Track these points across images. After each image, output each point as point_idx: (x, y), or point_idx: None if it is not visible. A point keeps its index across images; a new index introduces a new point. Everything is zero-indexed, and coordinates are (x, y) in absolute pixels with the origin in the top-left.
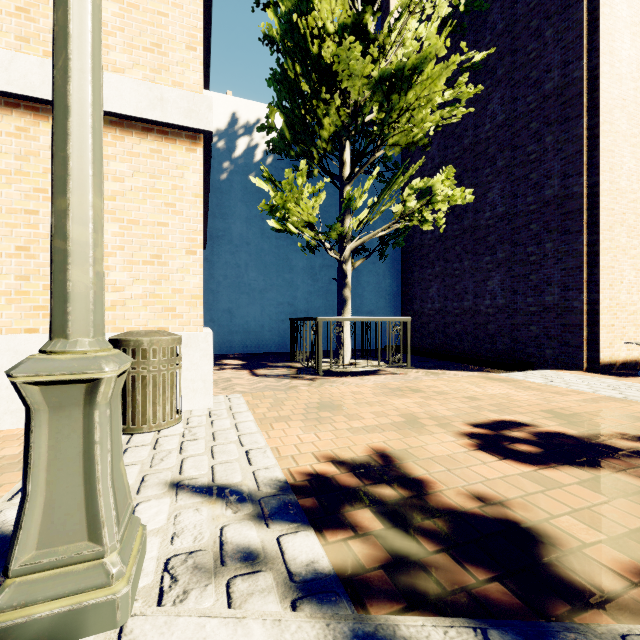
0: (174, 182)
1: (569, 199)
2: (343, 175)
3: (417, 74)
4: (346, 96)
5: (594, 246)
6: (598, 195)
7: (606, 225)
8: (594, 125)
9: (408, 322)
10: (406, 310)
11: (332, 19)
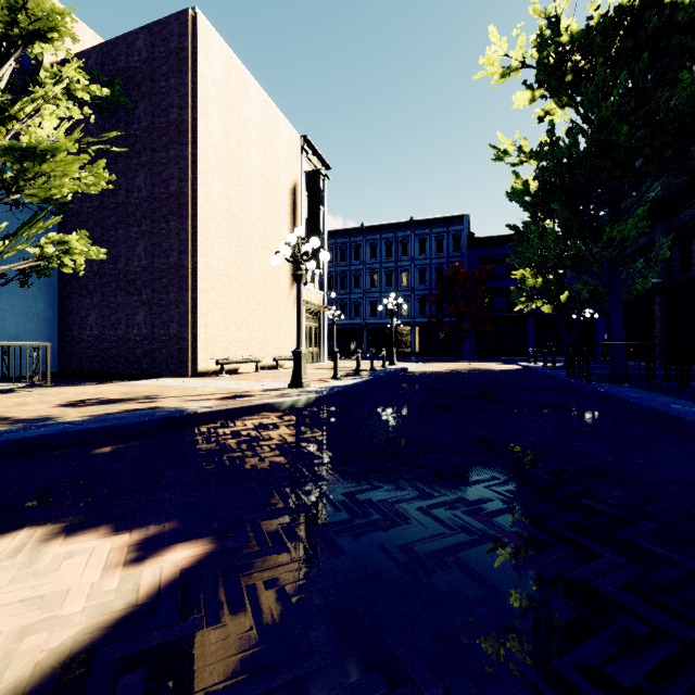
0: None
1: (183, 268)
2: None
3: (51, 155)
4: None
5: (196, 300)
6: (197, 269)
7: (203, 288)
8: (196, 226)
9: (48, 347)
10: (64, 336)
11: None
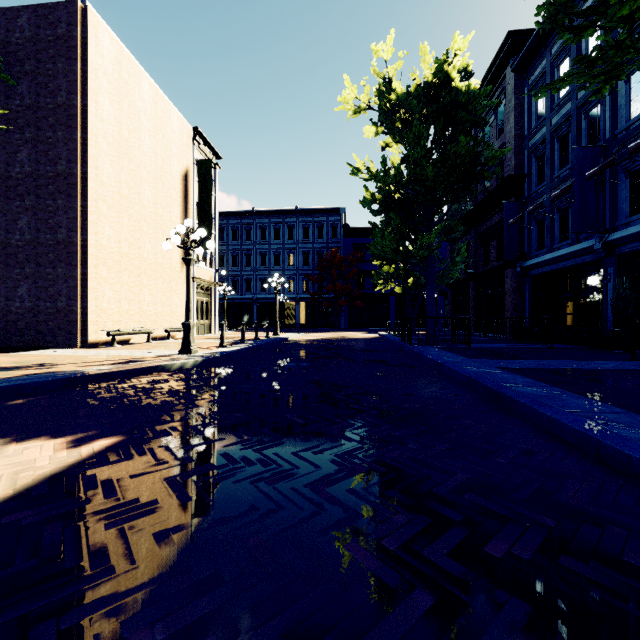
0: None
1: (72, 245)
2: None
3: None
4: None
5: (86, 275)
6: (88, 247)
7: (93, 264)
8: (86, 206)
9: None
10: None
11: None
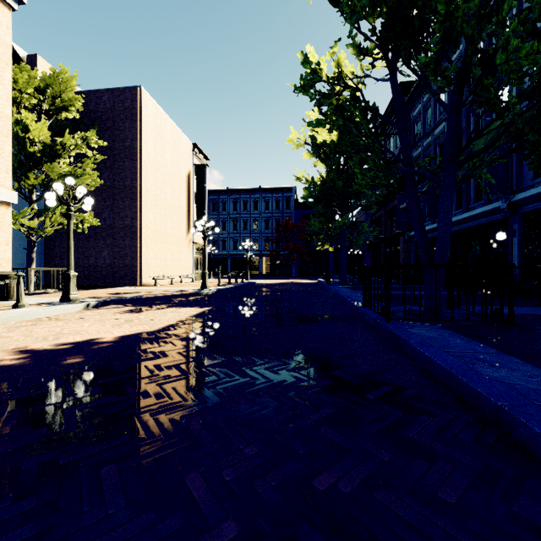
0: (2, 220)
1: (134, 227)
2: (33, 197)
3: (80, 176)
4: (41, 167)
5: (141, 245)
6: (142, 228)
7: (144, 238)
8: (141, 204)
9: None
10: (49, 263)
11: (38, 137)
